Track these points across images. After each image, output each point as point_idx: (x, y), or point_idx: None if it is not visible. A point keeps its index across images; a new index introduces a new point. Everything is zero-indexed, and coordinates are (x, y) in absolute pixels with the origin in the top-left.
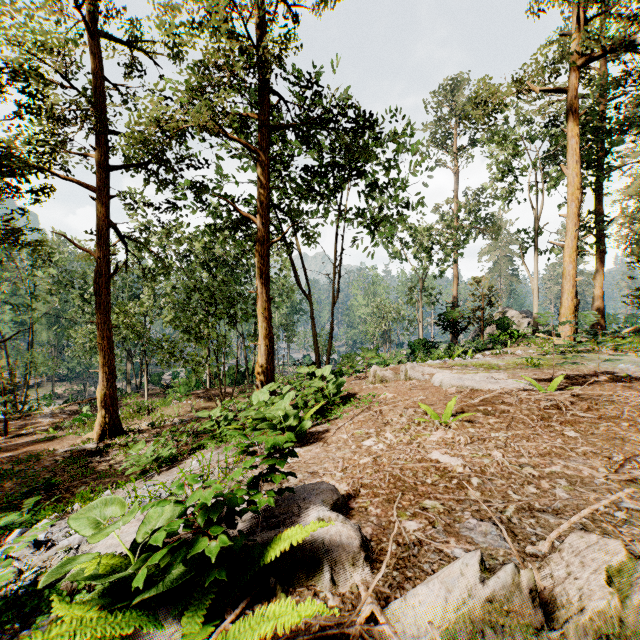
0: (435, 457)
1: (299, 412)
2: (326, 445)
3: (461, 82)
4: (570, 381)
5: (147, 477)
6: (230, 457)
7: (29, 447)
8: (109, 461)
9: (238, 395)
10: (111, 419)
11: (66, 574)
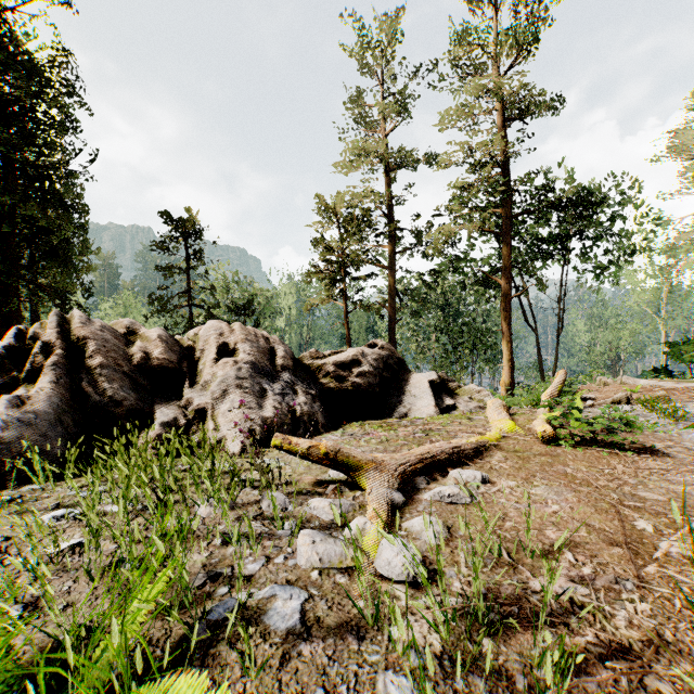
0: None
1: None
2: None
3: None
4: None
5: None
6: None
7: None
8: None
9: None
10: None
11: None
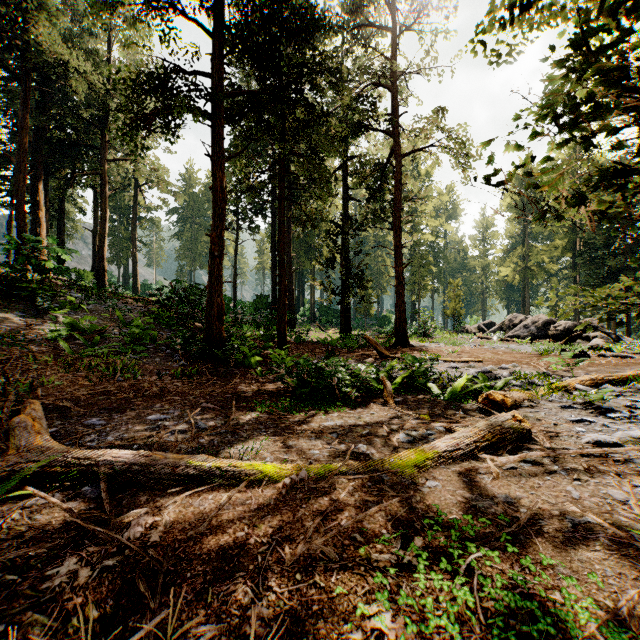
0: None
1: None
2: None
3: None
4: None
5: None
6: None
7: None
8: None
9: None
10: None
11: None
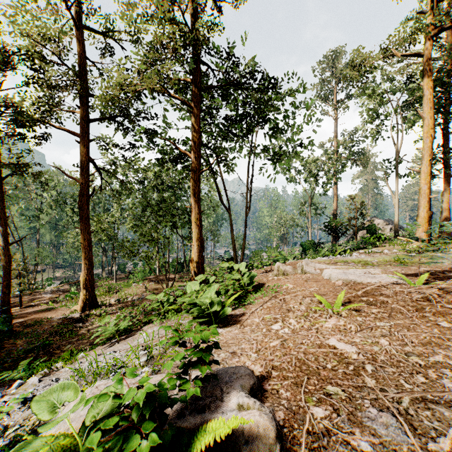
0: (332, 343)
1: (222, 297)
2: (242, 327)
3: (339, 53)
4: (432, 276)
5: (111, 343)
6: (169, 334)
7: (35, 315)
8: (88, 327)
9: (178, 280)
10: (90, 296)
11: (37, 435)
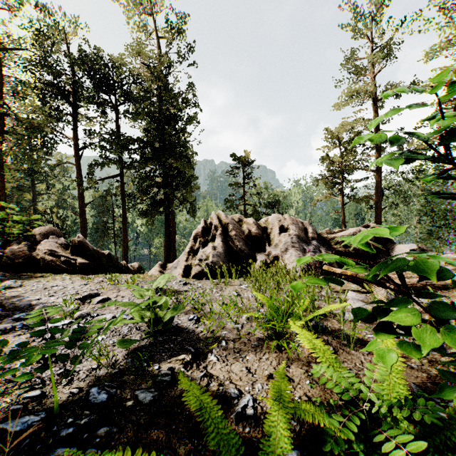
0: None
1: None
2: None
3: None
4: None
5: None
6: None
7: None
8: None
9: None
10: None
11: None
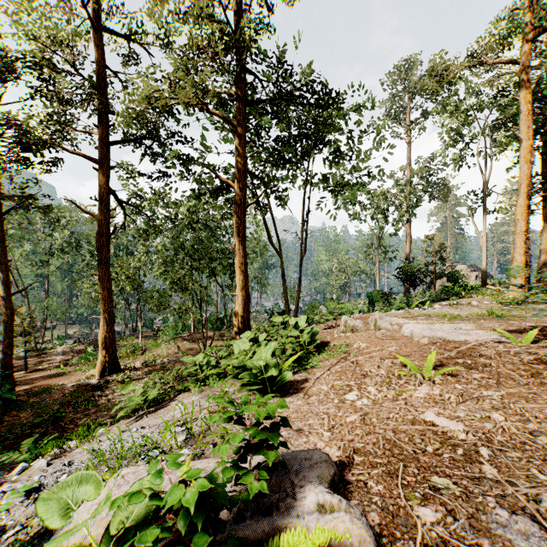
0: (430, 419)
1: (276, 359)
2: (307, 397)
3: (414, 62)
4: (540, 333)
5: (137, 417)
6: (213, 405)
7: (43, 381)
8: (108, 395)
9: (218, 338)
10: (110, 358)
11: (44, 540)
